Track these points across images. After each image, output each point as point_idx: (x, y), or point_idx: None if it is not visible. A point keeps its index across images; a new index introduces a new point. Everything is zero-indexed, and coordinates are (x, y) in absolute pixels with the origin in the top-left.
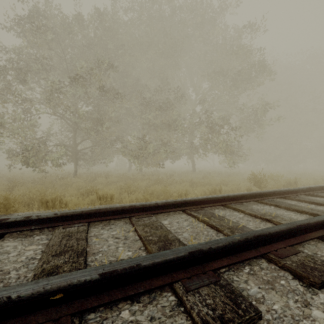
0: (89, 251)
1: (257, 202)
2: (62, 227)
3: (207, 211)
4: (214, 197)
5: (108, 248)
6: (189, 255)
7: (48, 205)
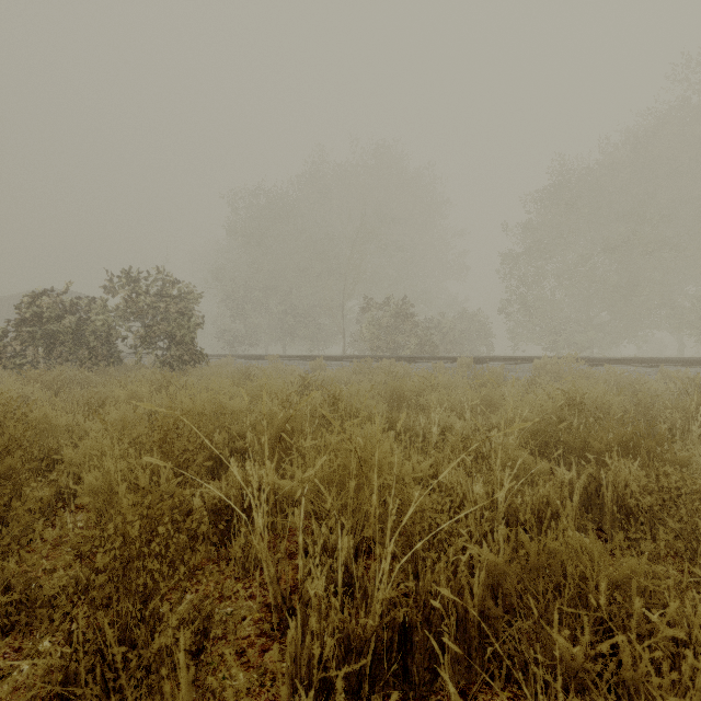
0: None
1: None
2: None
3: None
4: None
5: None
6: None
7: None
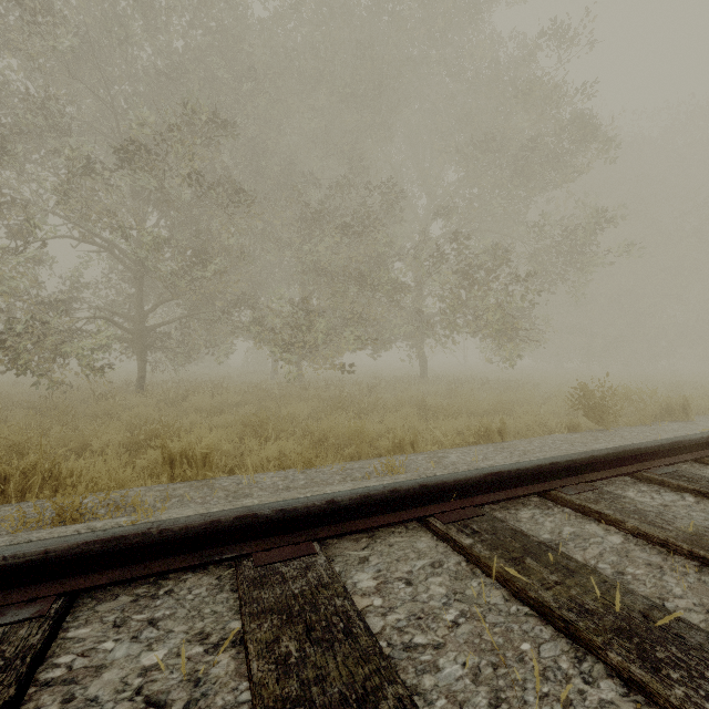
0: None
1: (631, 476)
2: None
3: (500, 525)
4: (513, 468)
5: None
6: None
7: (8, 489)
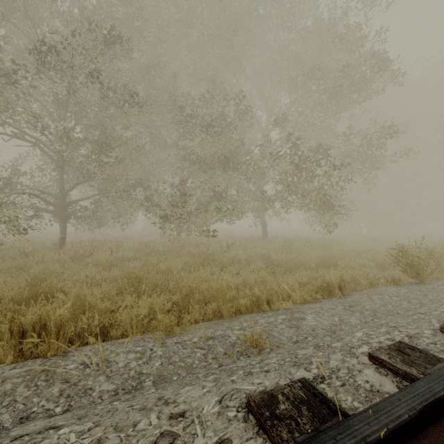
0: None
1: None
2: None
3: None
4: None
5: None
6: None
7: None
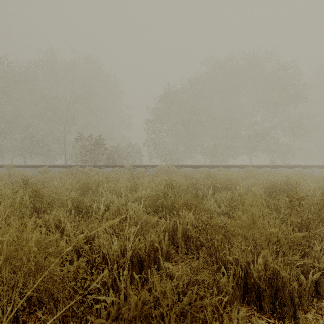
0: None
1: None
2: None
3: None
4: None
5: None
6: (224, 165)
7: None
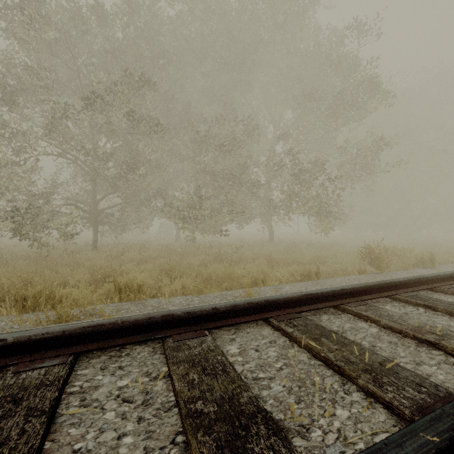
0: (46, 453)
1: (390, 298)
2: (14, 368)
3: (309, 322)
4: (318, 292)
5: (96, 440)
6: None
7: (26, 305)
